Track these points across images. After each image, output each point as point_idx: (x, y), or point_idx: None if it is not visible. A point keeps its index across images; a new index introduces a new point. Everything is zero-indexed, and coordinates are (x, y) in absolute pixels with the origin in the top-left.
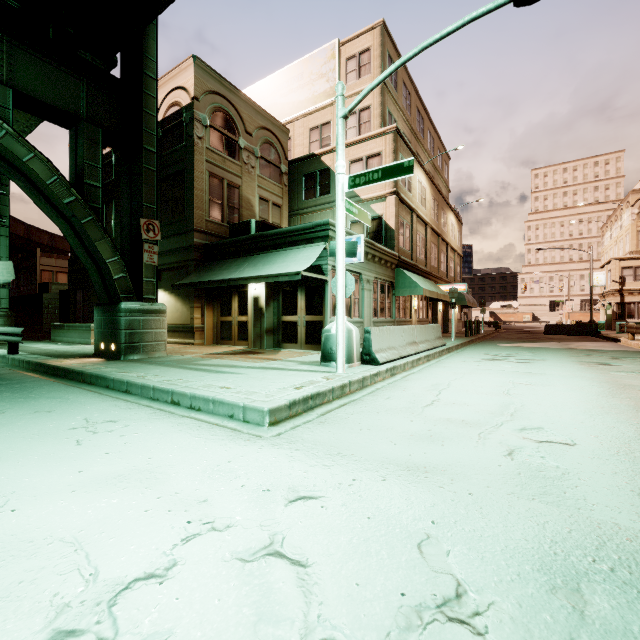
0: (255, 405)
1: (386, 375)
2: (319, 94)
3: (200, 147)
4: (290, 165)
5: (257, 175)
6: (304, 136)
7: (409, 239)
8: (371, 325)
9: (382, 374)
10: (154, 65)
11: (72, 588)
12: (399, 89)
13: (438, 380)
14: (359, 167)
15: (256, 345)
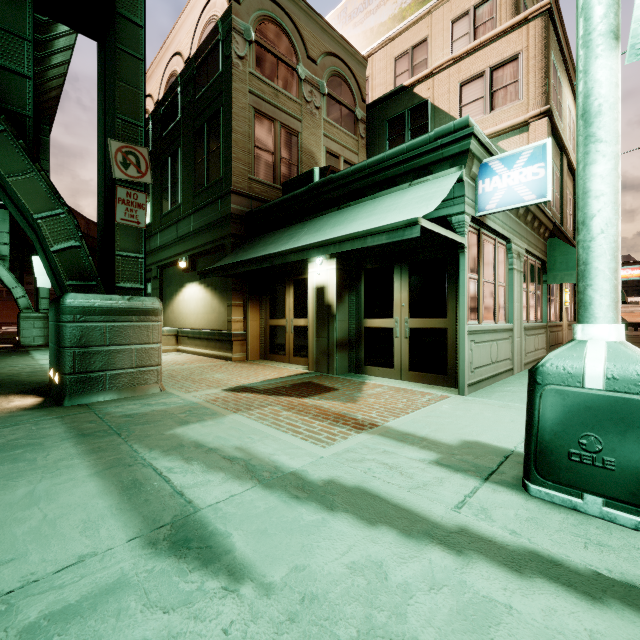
0: None
1: None
2: (409, 4)
3: (241, 71)
4: (368, 111)
5: (323, 119)
6: (387, 70)
7: (558, 196)
8: (521, 334)
9: None
10: None
11: None
12: None
13: None
14: (477, 87)
15: (320, 367)
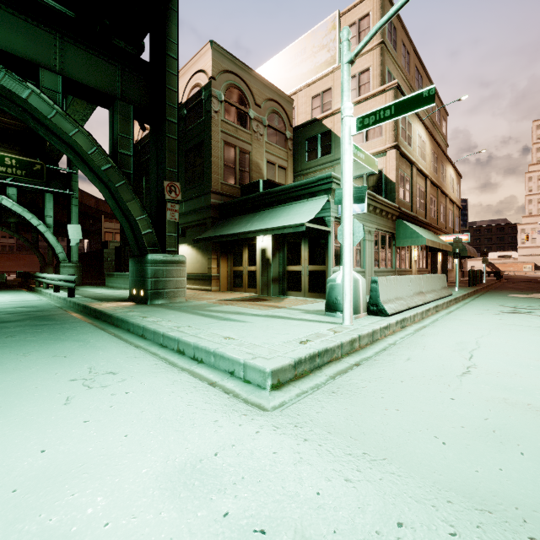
0: (256, 364)
1: (396, 327)
2: (320, 64)
3: (216, 120)
4: (294, 131)
5: (265, 142)
6: (307, 104)
7: (409, 191)
8: (372, 274)
9: (392, 327)
10: (175, 47)
11: None
12: (398, 49)
13: (461, 337)
14: None
15: (263, 292)
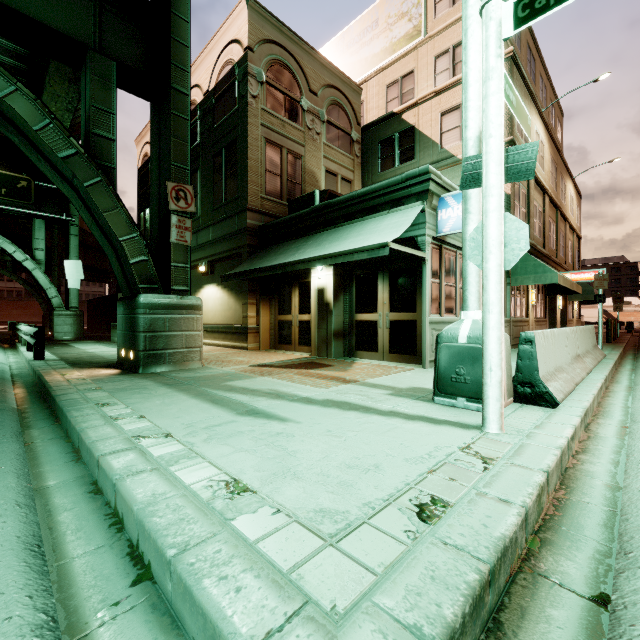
0: None
1: (580, 431)
2: (398, 39)
3: (254, 108)
4: (362, 132)
5: (323, 143)
6: (379, 96)
7: (525, 210)
8: None
9: (577, 432)
10: None
11: None
12: None
13: None
14: (455, 118)
15: (321, 352)
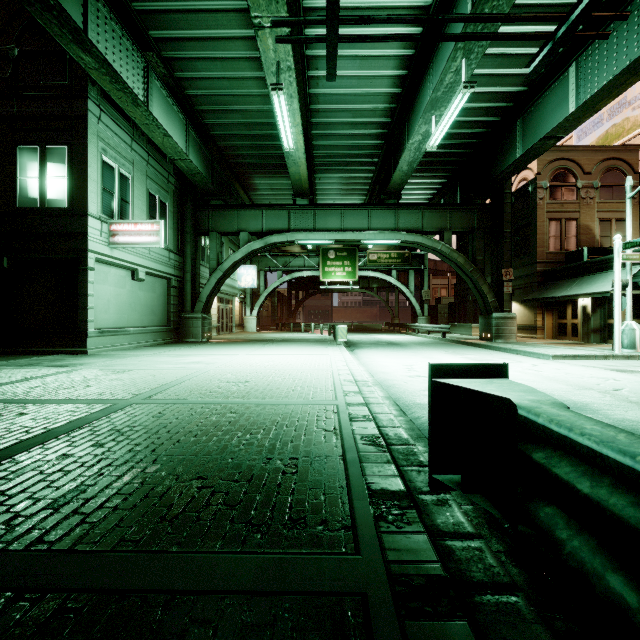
0: (546, 353)
1: None
2: None
3: (541, 205)
4: None
5: (596, 203)
6: None
7: None
8: None
9: None
10: (509, 185)
11: (498, 361)
12: None
13: None
14: None
15: (584, 340)
